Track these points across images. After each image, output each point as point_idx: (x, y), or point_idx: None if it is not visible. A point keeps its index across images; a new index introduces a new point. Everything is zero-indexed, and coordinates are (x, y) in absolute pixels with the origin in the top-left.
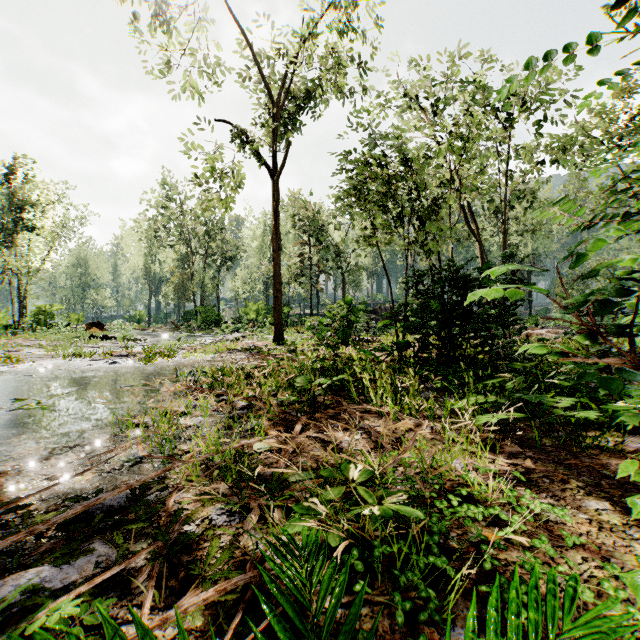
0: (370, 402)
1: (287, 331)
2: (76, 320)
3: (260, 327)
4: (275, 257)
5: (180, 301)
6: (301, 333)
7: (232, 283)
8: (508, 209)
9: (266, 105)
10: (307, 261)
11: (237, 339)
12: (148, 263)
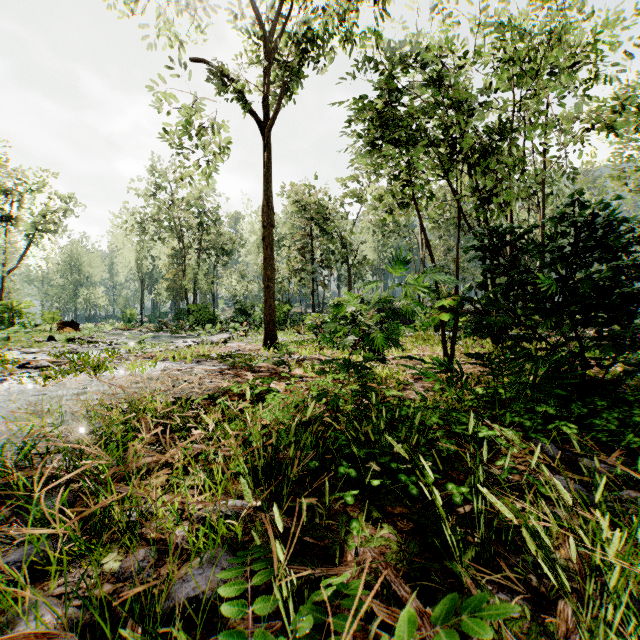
0: (550, 633)
1: (286, 331)
2: (51, 319)
3: (256, 327)
4: (266, 236)
5: (175, 299)
6: (302, 333)
7: (228, 280)
8: (531, 196)
9: (253, 32)
10: (309, 255)
11: (223, 341)
12: (140, 259)
